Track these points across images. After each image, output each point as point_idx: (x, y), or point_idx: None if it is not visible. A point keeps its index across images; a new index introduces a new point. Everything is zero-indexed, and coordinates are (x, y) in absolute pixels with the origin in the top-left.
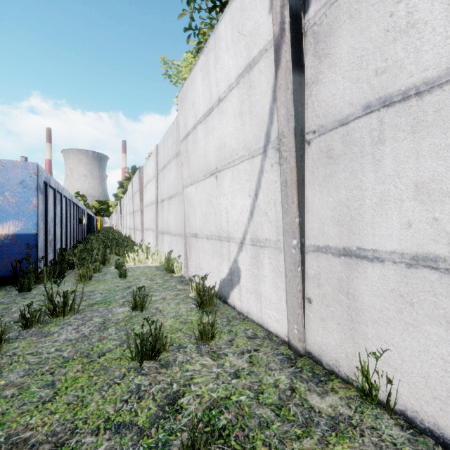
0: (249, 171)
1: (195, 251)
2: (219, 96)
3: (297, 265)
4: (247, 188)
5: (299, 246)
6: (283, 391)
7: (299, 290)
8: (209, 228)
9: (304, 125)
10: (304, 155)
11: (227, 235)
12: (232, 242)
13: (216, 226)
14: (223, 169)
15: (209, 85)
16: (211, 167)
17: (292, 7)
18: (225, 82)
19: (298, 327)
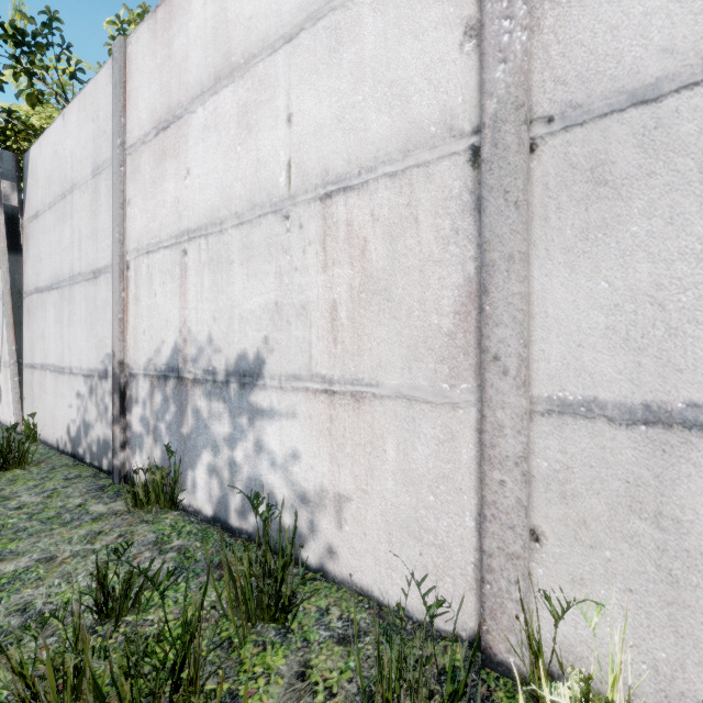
0: None
1: None
2: None
3: (15, 376)
4: None
5: (16, 364)
6: None
7: (17, 392)
8: None
9: (22, 287)
10: (23, 306)
11: None
12: None
13: None
14: None
15: None
16: None
17: (9, 213)
18: None
19: (17, 416)
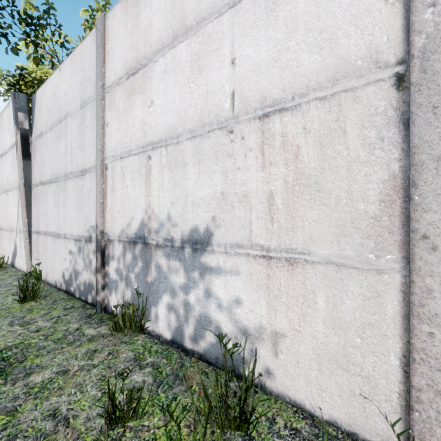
0: (16, 196)
1: (2, 239)
2: (5, 150)
3: (26, 239)
4: (16, 204)
5: (27, 231)
6: (4, 283)
7: (28, 249)
8: (6, 224)
9: (31, 181)
10: (32, 193)
11: (12, 228)
12: (14, 232)
13: (9, 223)
14: (9, 190)
15: (2, 139)
16: (5, 188)
17: (23, 133)
18: (7, 145)
19: (28, 264)
